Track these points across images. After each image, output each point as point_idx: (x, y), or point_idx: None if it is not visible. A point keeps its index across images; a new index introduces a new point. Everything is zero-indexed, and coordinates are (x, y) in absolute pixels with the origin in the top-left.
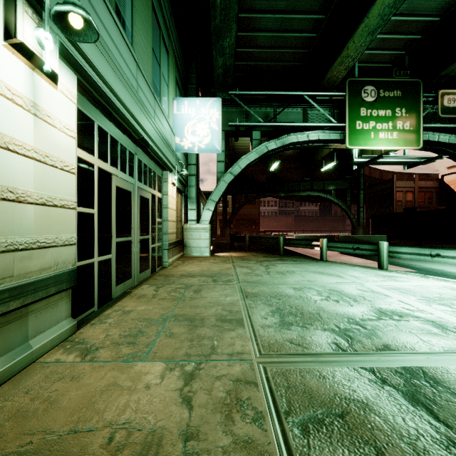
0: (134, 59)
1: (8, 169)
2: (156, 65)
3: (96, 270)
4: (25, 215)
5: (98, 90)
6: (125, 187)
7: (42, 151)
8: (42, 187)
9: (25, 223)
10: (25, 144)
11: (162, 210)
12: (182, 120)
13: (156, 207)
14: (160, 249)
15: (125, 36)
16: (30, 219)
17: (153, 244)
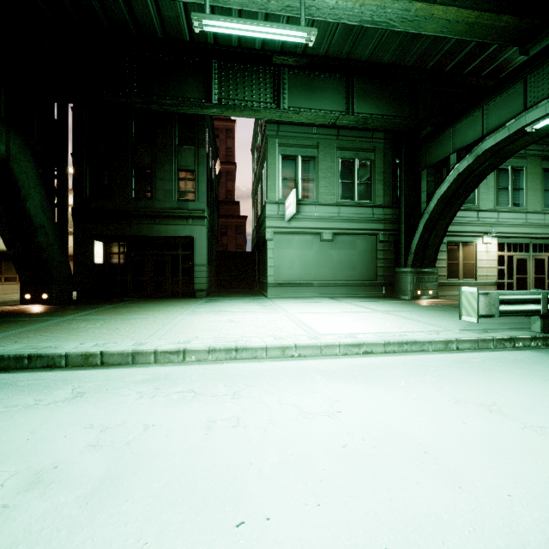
0: (523, 213)
1: (482, 263)
2: (548, 194)
3: (506, 284)
4: (485, 270)
5: (504, 236)
6: (522, 258)
7: (488, 258)
8: (488, 265)
9: (485, 271)
10: (485, 258)
11: None
12: None
13: None
14: None
15: (517, 211)
16: (486, 270)
17: None
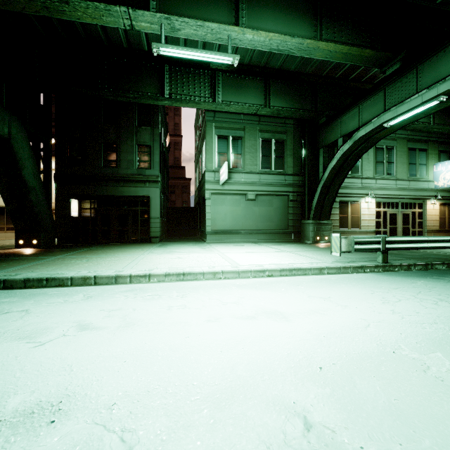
0: (394, 180)
1: (365, 216)
2: (412, 166)
3: (382, 232)
4: (367, 222)
5: (380, 197)
6: (393, 213)
7: (369, 213)
8: (369, 218)
9: (367, 223)
10: (367, 213)
11: (423, 216)
12: (437, 173)
13: (416, 216)
14: (421, 232)
15: (389, 178)
16: (367, 222)
17: (413, 229)
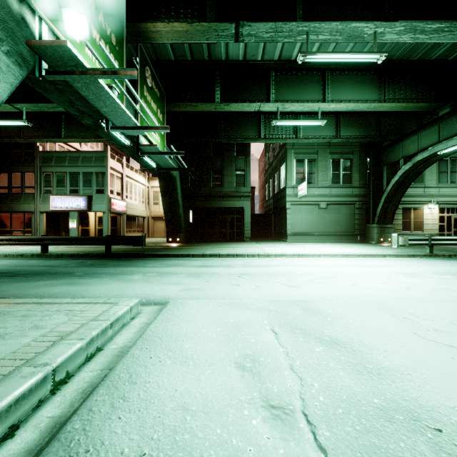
0: None
1: (427, 221)
2: None
3: (445, 235)
4: (429, 225)
5: (444, 204)
6: None
7: (432, 218)
8: (432, 222)
9: (429, 226)
10: (429, 218)
11: None
12: None
13: None
14: None
15: (453, 186)
16: (430, 226)
17: None
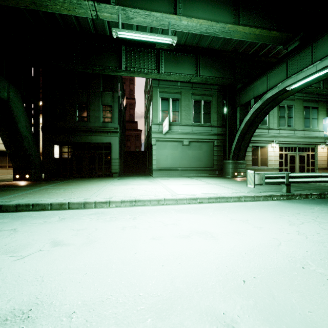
0: (293, 130)
1: (271, 158)
2: (307, 120)
3: (283, 169)
4: (272, 161)
5: (282, 143)
6: (292, 155)
7: (274, 155)
8: (274, 158)
9: (272, 162)
10: (272, 155)
11: (314, 157)
12: (326, 125)
13: (310, 157)
14: (313, 169)
15: (289, 129)
16: (273, 162)
17: (307, 167)
